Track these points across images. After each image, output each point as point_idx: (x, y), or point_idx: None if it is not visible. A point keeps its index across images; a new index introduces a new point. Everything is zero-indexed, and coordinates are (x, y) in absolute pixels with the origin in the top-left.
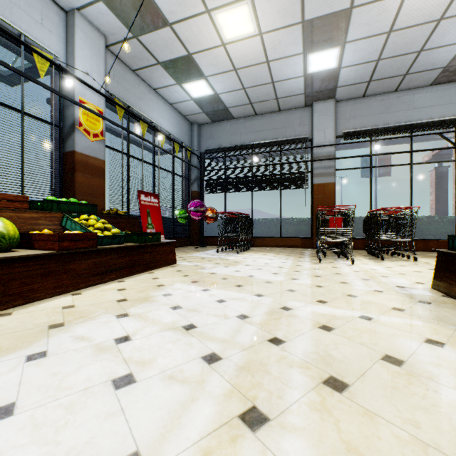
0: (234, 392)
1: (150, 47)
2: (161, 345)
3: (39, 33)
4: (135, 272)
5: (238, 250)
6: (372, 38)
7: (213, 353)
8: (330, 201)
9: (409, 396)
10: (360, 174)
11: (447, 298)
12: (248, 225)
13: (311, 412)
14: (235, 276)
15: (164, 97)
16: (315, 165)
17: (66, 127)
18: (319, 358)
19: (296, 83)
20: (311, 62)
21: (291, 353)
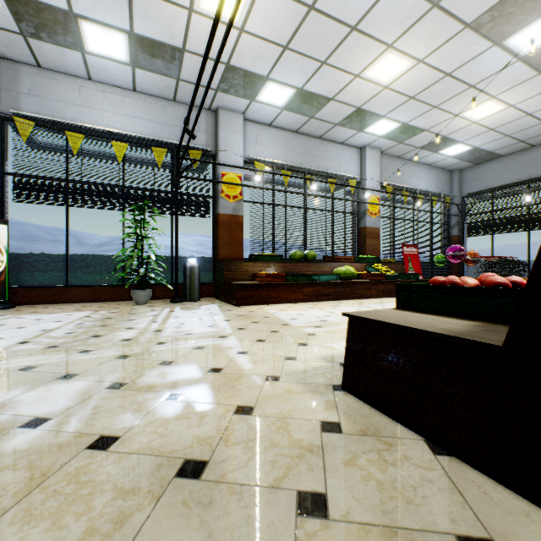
0: None
1: (411, 143)
2: None
3: (349, 169)
4: None
5: None
6: None
7: None
8: None
9: None
10: None
11: None
12: (514, 268)
13: None
14: None
15: (422, 163)
16: None
17: (360, 214)
18: None
19: None
20: None
21: None
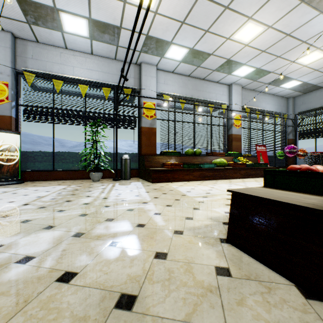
0: None
1: (261, 81)
2: None
3: (222, 98)
4: (257, 177)
5: None
6: None
7: None
8: None
9: None
10: None
11: None
12: None
13: None
14: None
15: (268, 93)
16: None
17: (229, 126)
18: None
19: None
20: None
21: None
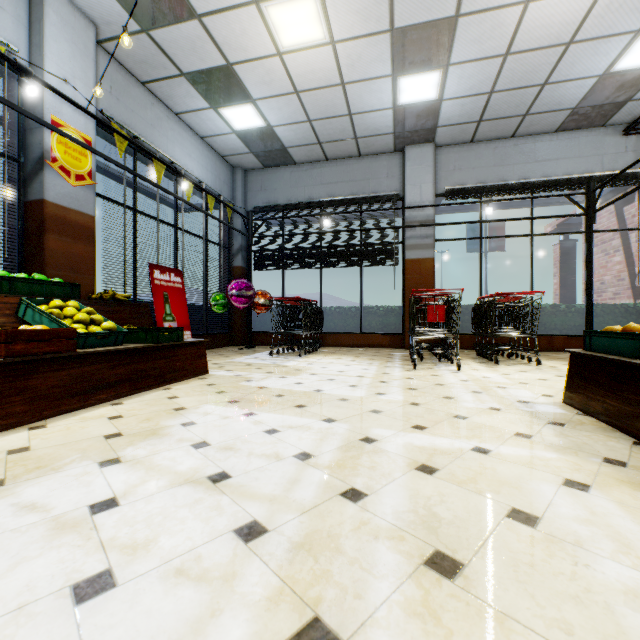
0: (284, 592)
1: (169, 48)
2: (169, 512)
3: None
4: (140, 388)
5: (301, 352)
6: (484, 62)
7: (254, 522)
8: (429, 284)
9: (551, 577)
10: (467, 248)
11: (585, 417)
12: (315, 316)
13: (408, 621)
14: (295, 391)
15: (191, 126)
16: (409, 233)
17: (30, 162)
18: (418, 520)
19: (383, 118)
20: (402, 89)
21: (375, 514)
